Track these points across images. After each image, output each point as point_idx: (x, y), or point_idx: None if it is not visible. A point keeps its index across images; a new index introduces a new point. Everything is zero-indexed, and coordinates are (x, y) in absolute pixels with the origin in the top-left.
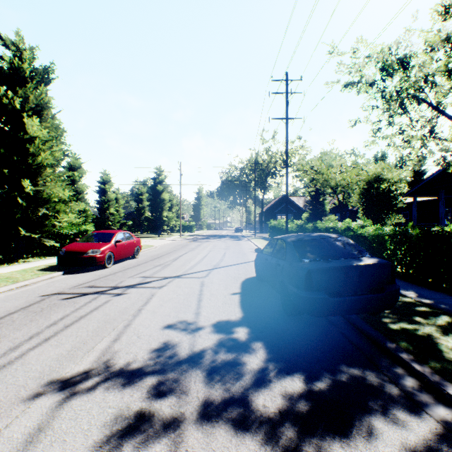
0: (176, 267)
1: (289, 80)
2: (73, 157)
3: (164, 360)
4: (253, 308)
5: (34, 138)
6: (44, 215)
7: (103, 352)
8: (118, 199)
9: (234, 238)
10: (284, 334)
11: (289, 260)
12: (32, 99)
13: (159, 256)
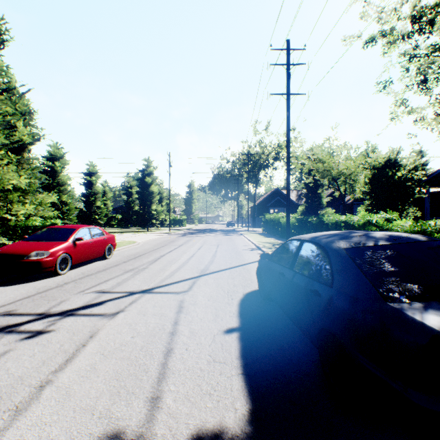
0: (151, 273)
1: (291, 50)
2: (55, 146)
3: None
4: (266, 377)
5: None
6: None
7: None
8: (106, 192)
9: (226, 232)
10: None
11: (348, 291)
12: None
13: (136, 256)
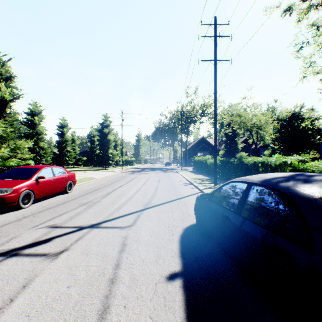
0: (102, 206)
1: (218, 25)
2: (34, 104)
3: None
4: None
5: None
6: None
7: None
8: (74, 140)
9: (165, 170)
10: None
11: None
12: None
13: (93, 190)
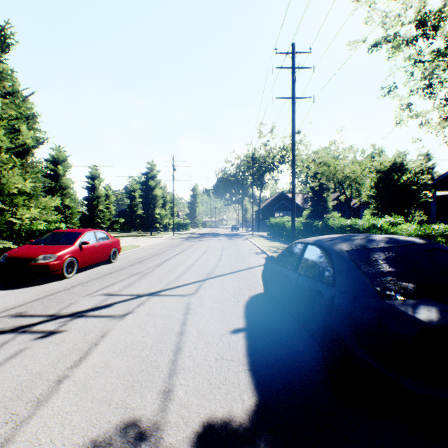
0: (157, 276)
1: (296, 53)
2: (57, 149)
3: None
4: (272, 372)
5: None
6: None
7: None
8: (109, 196)
9: (230, 236)
10: None
11: (348, 290)
12: None
13: (141, 260)
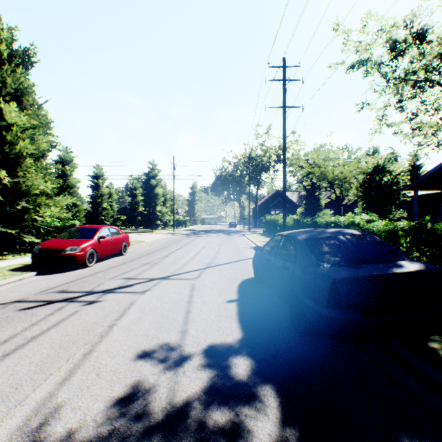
0: (165, 266)
1: (287, 67)
2: (65, 150)
3: (126, 425)
4: (254, 323)
5: (12, 125)
6: (24, 208)
7: (37, 408)
8: (111, 194)
9: (228, 233)
10: (301, 368)
11: (302, 264)
12: (10, 82)
13: (148, 253)
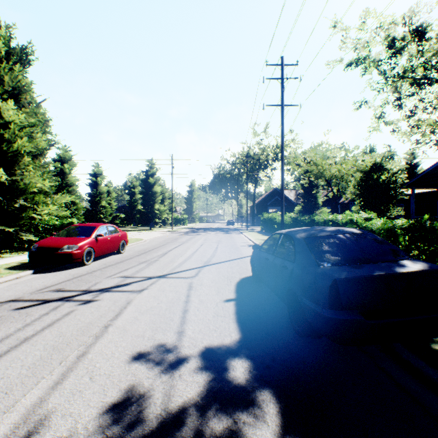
0: (162, 264)
1: (285, 65)
2: (63, 149)
3: (119, 434)
4: (252, 323)
5: (9, 123)
6: (22, 206)
7: (26, 414)
8: (110, 192)
9: (226, 231)
10: (301, 371)
11: (301, 263)
12: (8, 80)
13: (146, 251)
